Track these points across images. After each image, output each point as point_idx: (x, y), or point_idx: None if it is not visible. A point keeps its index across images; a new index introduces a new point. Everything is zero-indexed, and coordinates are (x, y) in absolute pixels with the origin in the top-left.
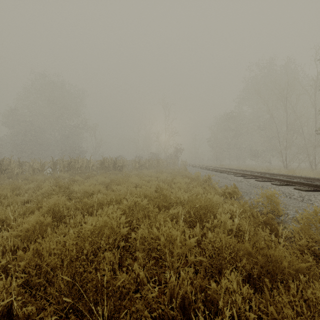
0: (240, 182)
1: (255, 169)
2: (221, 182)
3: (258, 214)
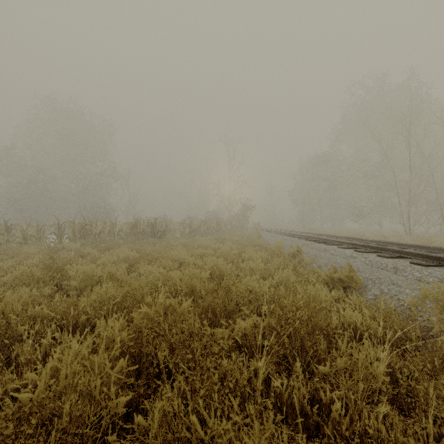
0: (352, 258)
1: (364, 236)
2: (319, 258)
3: (416, 332)
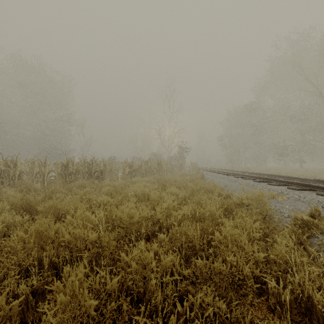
0: None
1: (315, 177)
2: None
3: None
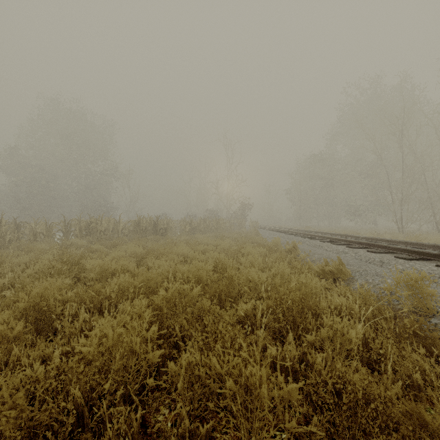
0: (343, 253)
1: (358, 233)
2: (313, 254)
3: (390, 312)
